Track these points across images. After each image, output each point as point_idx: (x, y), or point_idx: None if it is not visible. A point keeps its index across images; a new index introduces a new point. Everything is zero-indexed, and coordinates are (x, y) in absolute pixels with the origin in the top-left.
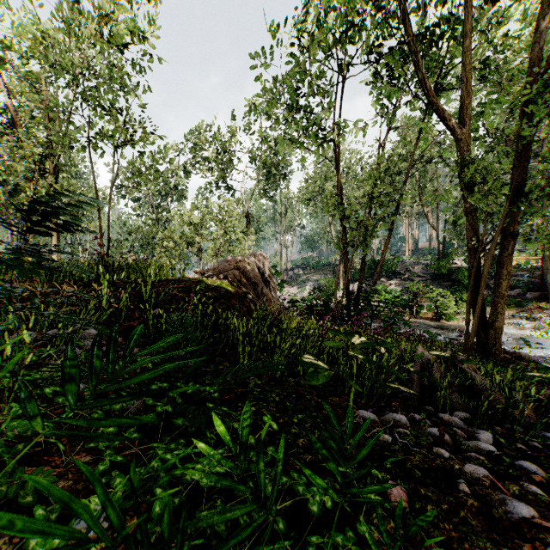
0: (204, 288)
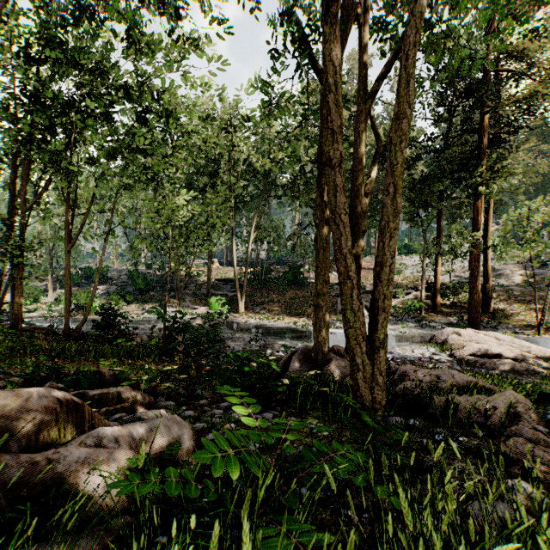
0: None
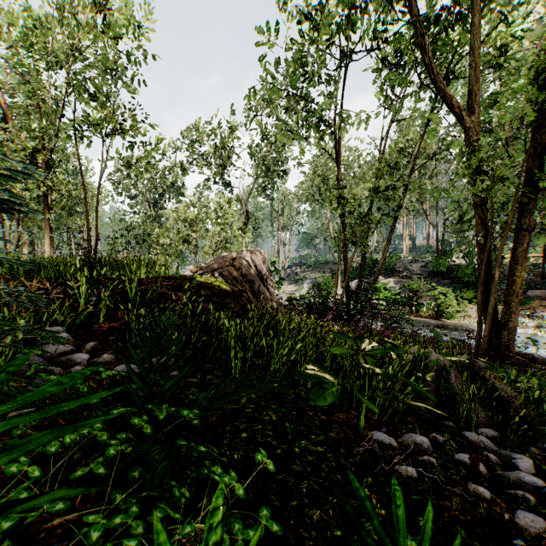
0: (196, 285)
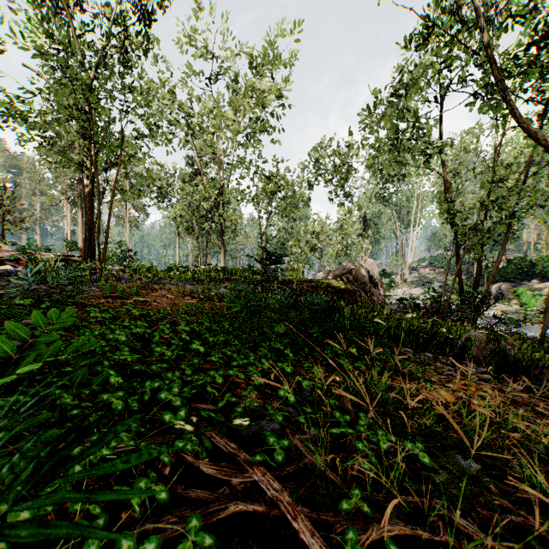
0: (326, 286)
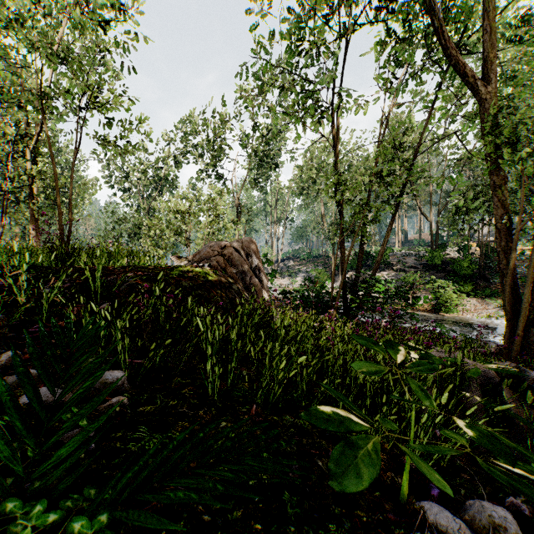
0: (176, 276)
